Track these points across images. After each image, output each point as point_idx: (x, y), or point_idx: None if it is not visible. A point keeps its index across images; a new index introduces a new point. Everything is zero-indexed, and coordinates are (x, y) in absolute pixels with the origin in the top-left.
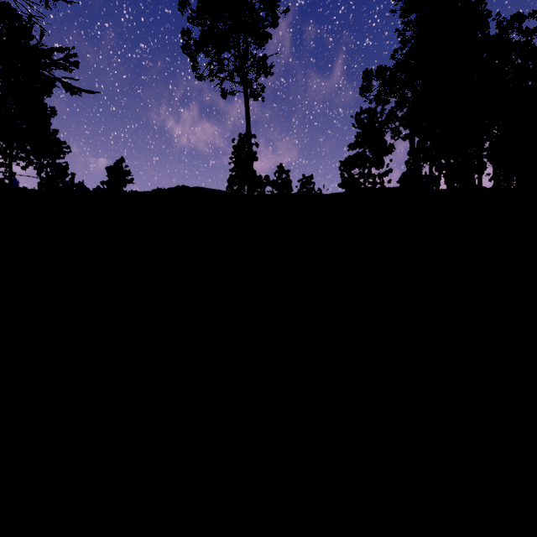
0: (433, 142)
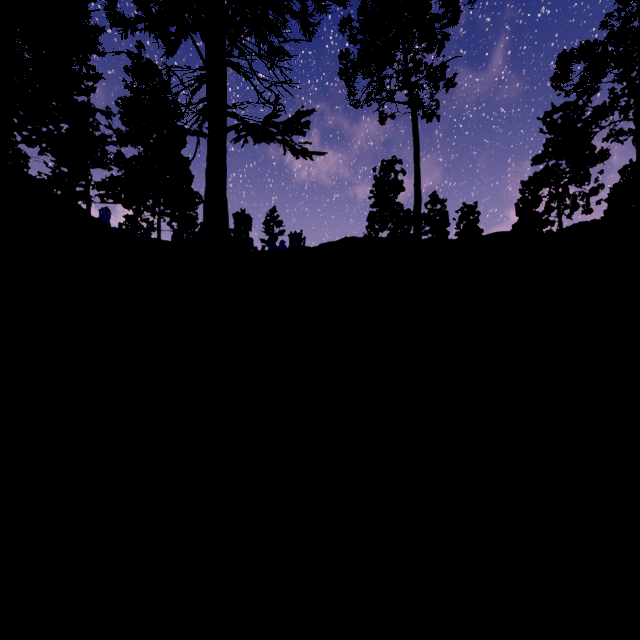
0: None
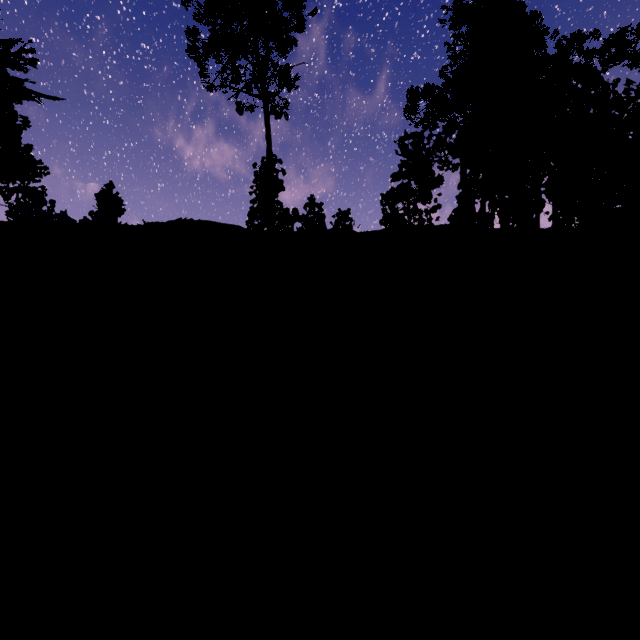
0: (485, 174)
